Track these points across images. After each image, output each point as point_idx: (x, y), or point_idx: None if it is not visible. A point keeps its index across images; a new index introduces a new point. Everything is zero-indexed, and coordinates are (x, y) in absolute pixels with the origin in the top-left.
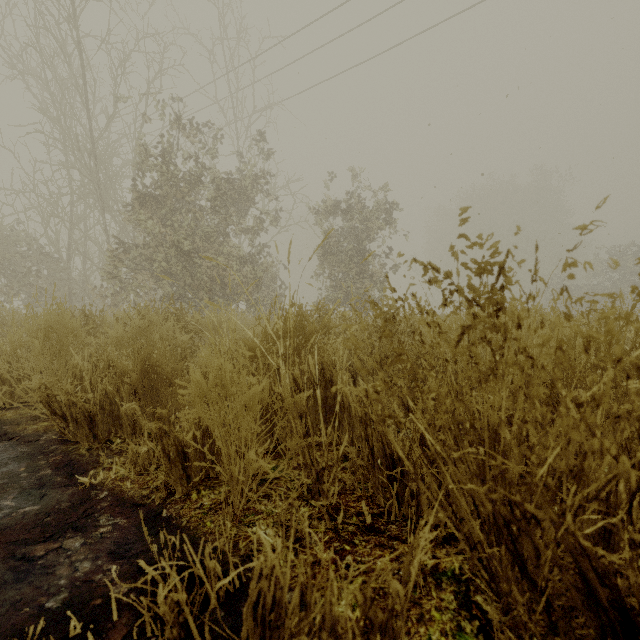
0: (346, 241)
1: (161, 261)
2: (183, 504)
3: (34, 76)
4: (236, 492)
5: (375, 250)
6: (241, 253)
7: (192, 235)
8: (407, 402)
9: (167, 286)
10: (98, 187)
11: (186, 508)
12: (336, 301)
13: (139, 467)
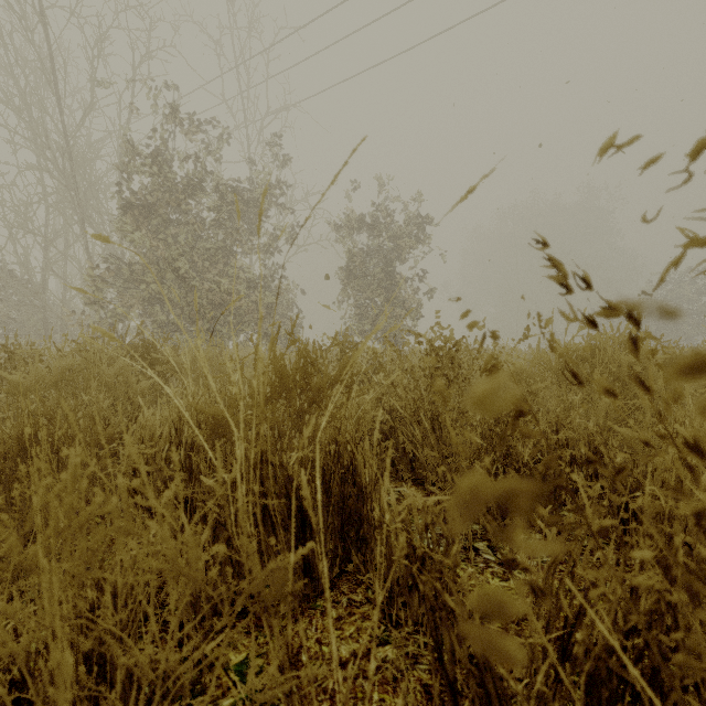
0: (374, 262)
1: (151, 283)
2: None
3: None
4: None
5: (493, 169)
6: (250, 275)
7: (189, 252)
8: None
9: (160, 314)
10: (77, 195)
11: None
12: (362, 332)
13: None
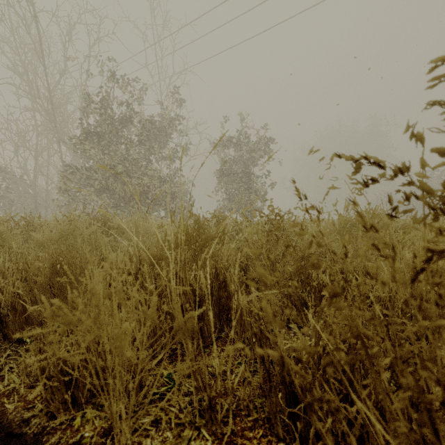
0: (237, 166)
1: (101, 180)
2: (61, 435)
3: (7, 43)
4: (116, 431)
5: (277, 150)
6: (161, 174)
7: (124, 161)
8: (293, 300)
9: (106, 198)
10: (55, 125)
11: (63, 443)
12: (230, 209)
13: (32, 378)
